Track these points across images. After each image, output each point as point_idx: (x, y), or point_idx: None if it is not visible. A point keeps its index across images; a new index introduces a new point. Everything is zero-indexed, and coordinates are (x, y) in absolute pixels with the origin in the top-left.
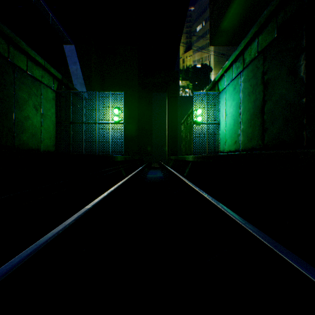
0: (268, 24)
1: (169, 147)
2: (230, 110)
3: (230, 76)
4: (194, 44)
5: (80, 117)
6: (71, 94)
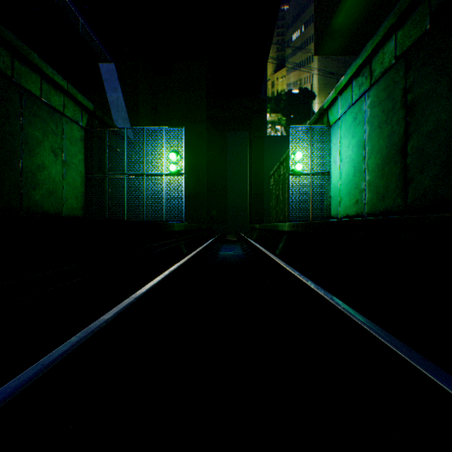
0: (415, 10)
1: (251, 211)
2: (348, 152)
3: (347, 99)
4: (289, 59)
5: (121, 167)
6: (107, 132)
